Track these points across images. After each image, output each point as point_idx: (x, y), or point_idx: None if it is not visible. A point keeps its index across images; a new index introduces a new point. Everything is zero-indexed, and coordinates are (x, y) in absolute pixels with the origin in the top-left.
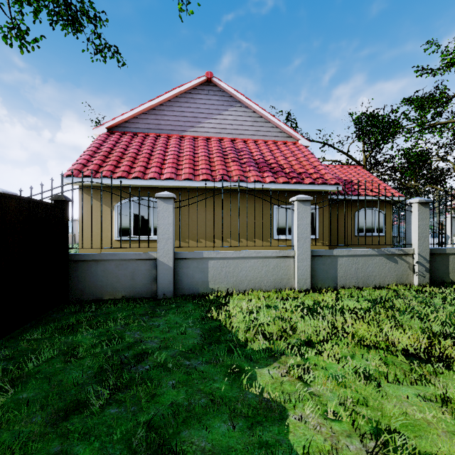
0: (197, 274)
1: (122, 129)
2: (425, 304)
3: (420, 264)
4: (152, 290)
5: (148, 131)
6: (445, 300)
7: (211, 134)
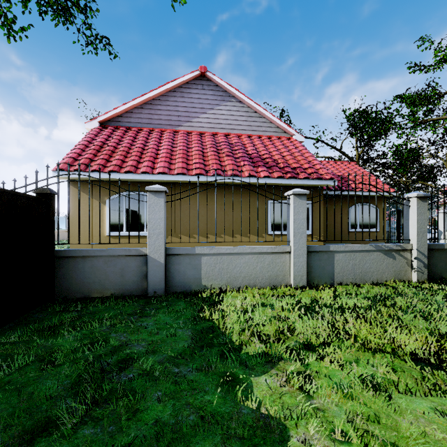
0: (189, 270)
1: (115, 124)
2: (426, 302)
3: (418, 259)
4: (142, 287)
5: (142, 126)
6: (446, 297)
7: (205, 128)
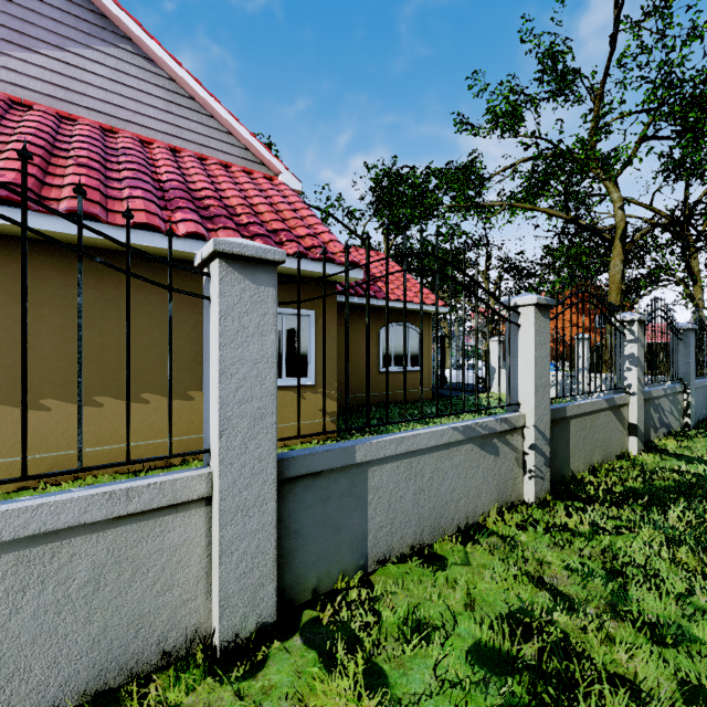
0: None
1: None
2: (629, 620)
3: (538, 450)
4: None
5: None
6: (648, 578)
7: (33, 94)
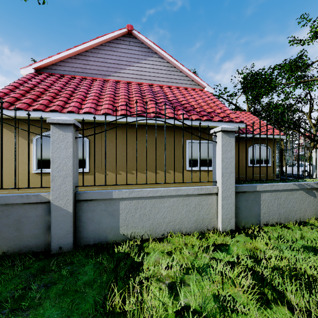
0: (105, 218)
1: (50, 71)
2: None
3: None
4: (45, 241)
5: (75, 74)
6: None
7: (131, 79)
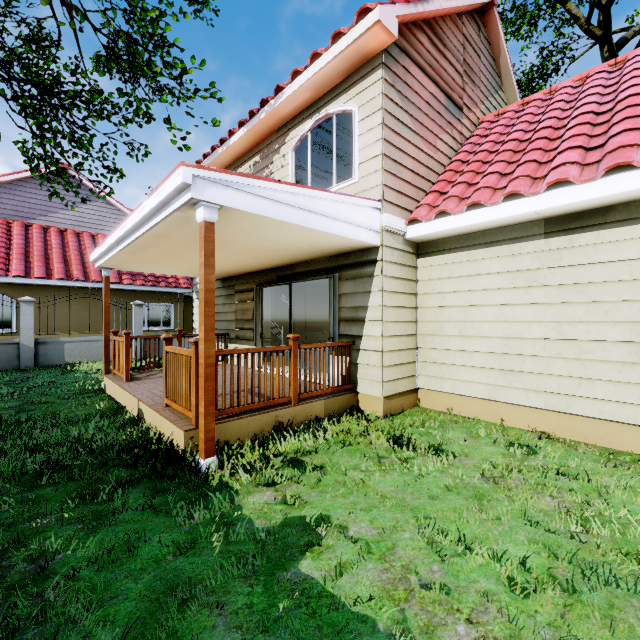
0: (55, 352)
1: None
2: None
3: None
4: (15, 365)
5: None
6: None
7: (67, 225)
